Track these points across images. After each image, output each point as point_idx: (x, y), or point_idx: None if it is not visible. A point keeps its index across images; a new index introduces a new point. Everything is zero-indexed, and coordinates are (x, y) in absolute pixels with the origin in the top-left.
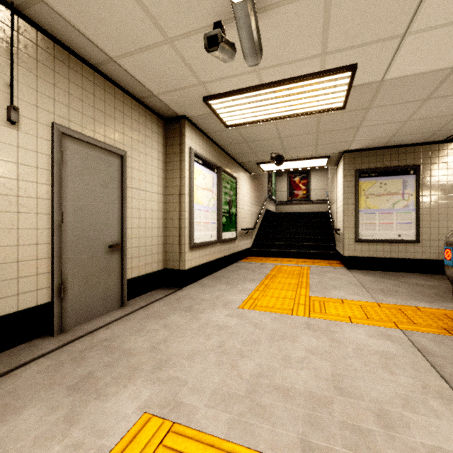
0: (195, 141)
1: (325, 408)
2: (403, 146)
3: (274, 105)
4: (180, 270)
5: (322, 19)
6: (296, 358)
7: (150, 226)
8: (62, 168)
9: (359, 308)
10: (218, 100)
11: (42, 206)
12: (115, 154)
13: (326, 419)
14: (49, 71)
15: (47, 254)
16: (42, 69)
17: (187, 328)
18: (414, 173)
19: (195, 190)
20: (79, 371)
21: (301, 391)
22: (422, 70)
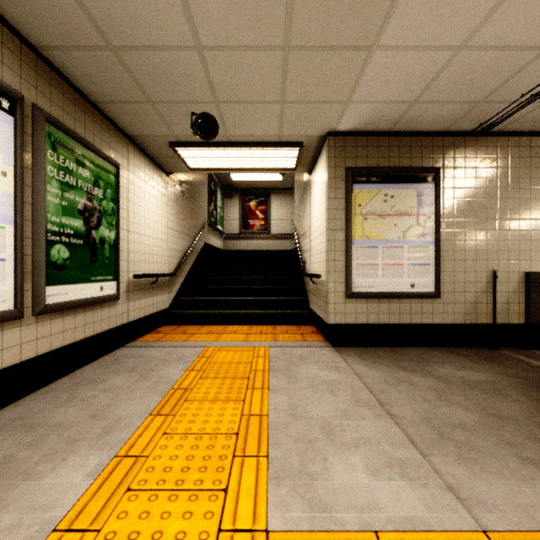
0: None
1: None
2: (418, 135)
3: None
4: None
5: None
6: None
7: None
8: None
9: None
10: None
11: None
12: None
13: None
14: None
15: None
16: None
17: None
18: (433, 180)
19: None
20: None
21: None
22: None
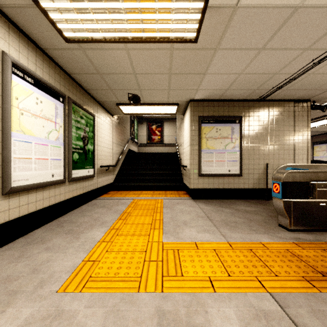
0: (19, 48)
1: None
2: (232, 101)
3: (121, 13)
4: None
5: None
6: None
7: None
8: None
9: (216, 256)
10: None
11: None
12: None
13: None
14: None
15: None
16: None
17: None
18: (239, 122)
19: (16, 113)
20: None
21: None
22: (272, 1)
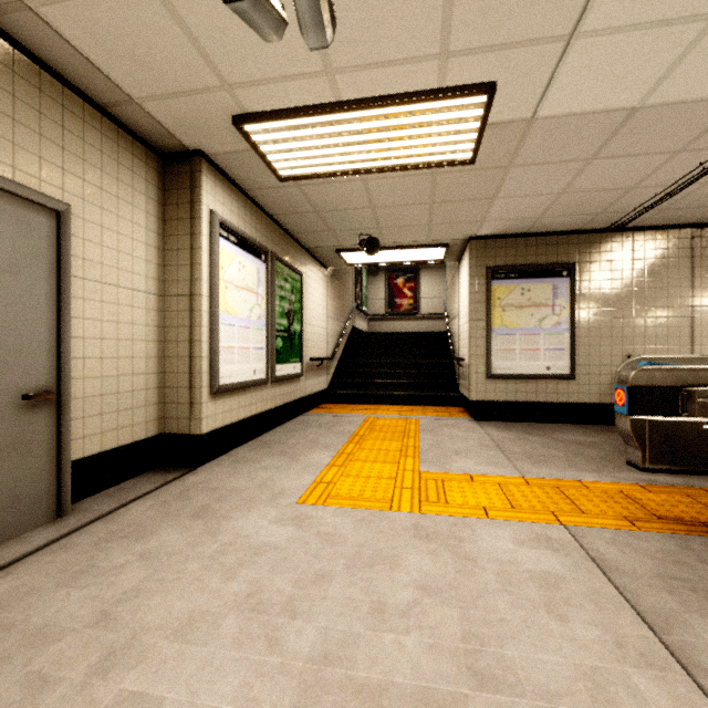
0: (223, 200)
1: None
2: (554, 235)
3: (361, 146)
4: (192, 435)
5: None
6: (397, 606)
7: (129, 354)
8: None
9: (499, 490)
10: (261, 124)
11: None
12: (40, 207)
13: None
14: None
15: None
16: None
17: (190, 557)
18: (568, 274)
19: (221, 288)
20: None
21: (407, 688)
22: (590, 107)
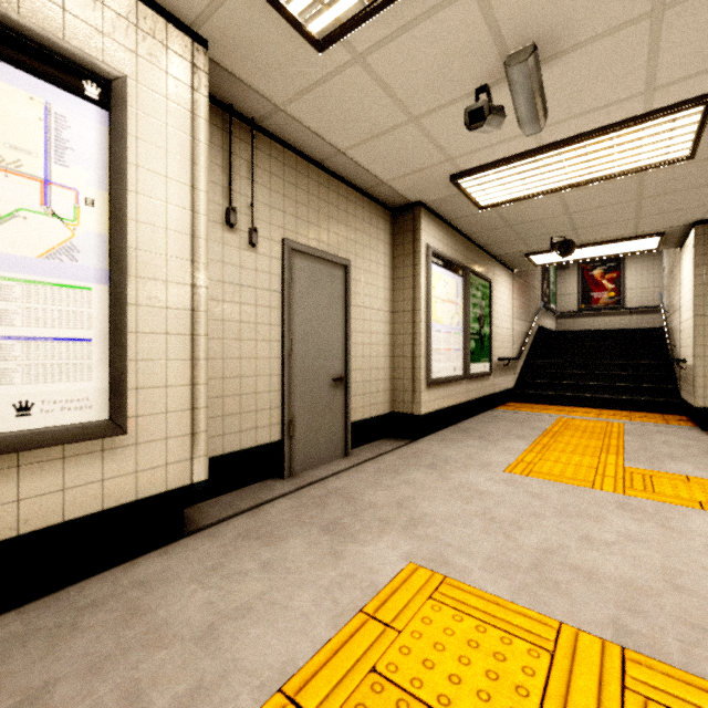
0: (433, 234)
1: (649, 599)
2: None
3: (560, 171)
4: (414, 414)
5: (646, 49)
6: (602, 541)
7: (375, 354)
8: (291, 289)
9: None
10: (471, 177)
11: (274, 333)
12: (338, 265)
13: (651, 610)
14: (280, 182)
15: (278, 386)
16: (274, 180)
17: (436, 488)
18: None
19: (433, 303)
20: (325, 515)
21: (612, 576)
22: None
